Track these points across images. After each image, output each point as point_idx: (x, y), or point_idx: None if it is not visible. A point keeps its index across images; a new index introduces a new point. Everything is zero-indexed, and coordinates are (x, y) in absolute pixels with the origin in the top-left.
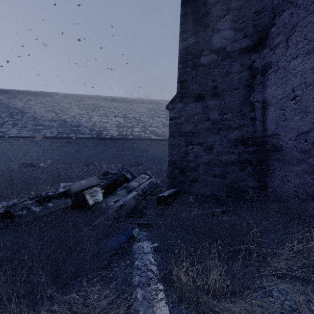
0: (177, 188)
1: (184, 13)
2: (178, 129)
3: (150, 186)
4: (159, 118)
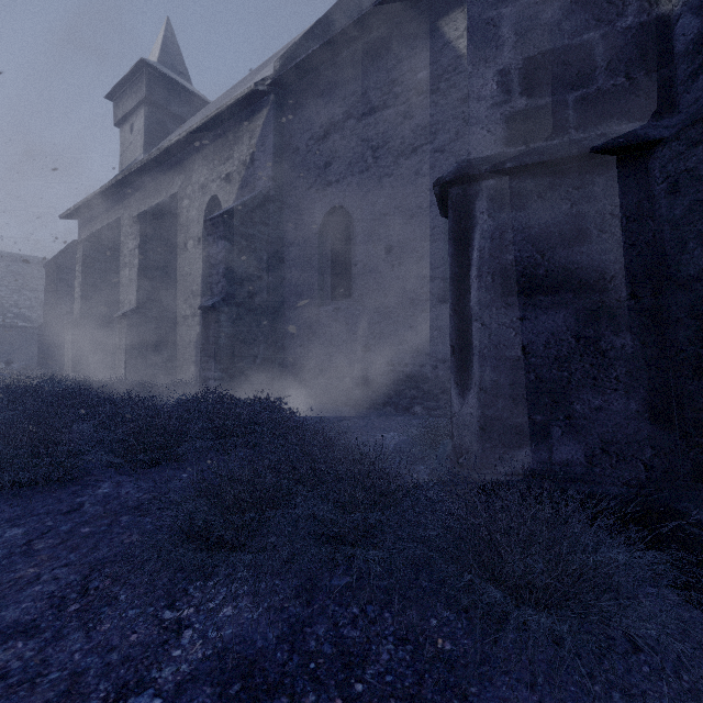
0: (43, 367)
1: (47, 288)
2: (44, 340)
3: (27, 365)
4: (33, 293)
